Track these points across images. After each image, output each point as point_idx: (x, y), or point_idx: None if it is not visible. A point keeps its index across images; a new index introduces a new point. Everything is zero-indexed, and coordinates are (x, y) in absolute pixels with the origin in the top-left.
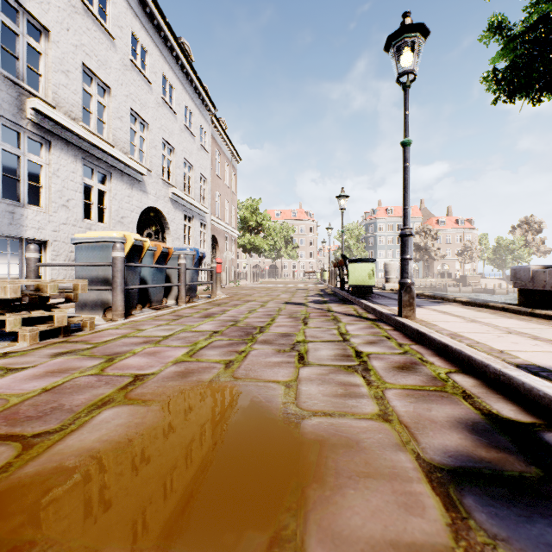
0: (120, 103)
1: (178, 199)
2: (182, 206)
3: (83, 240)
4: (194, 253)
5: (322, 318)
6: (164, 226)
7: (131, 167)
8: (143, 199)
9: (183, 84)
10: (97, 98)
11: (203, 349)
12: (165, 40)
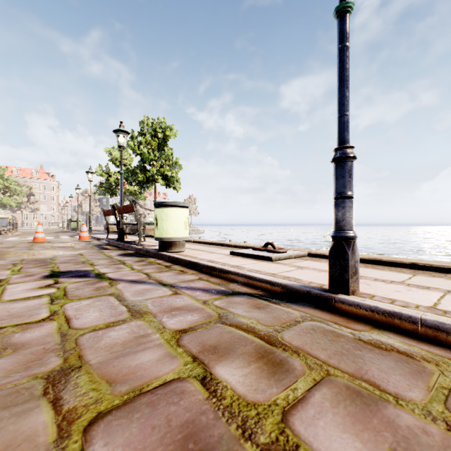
0: None
1: None
2: None
3: None
4: (14, 218)
5: (62, 233)
6: None
7: None
8: None
9: None
10: None
11: None
12: None
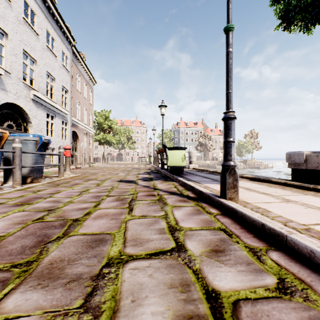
0: None
1: (40, 101)
2: (44, 107)
3: None
4: (37, 138)
5: (148, 199)
6: (26, 120)
7: None
8: (1, 95)
9: (45, 14)
10: None
11: None
12: None
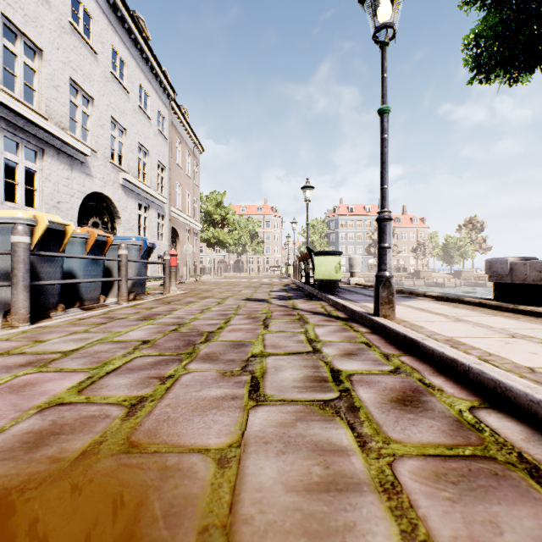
0: (55, 69)
1: (131, 186)
2: (136, 194)
3: None
4: (141, 243)
5: (286, 318)
6: (114, 215)
7: (70, 145)
8: (87, 183)
9: (137, 61)
10: (23, 60)
11: (109, 375)
12: (114, 8)
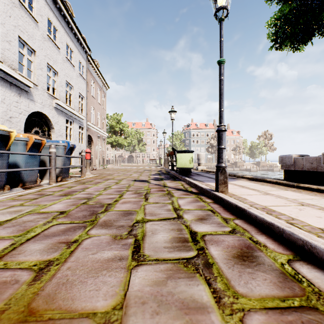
0: (8, 30)
1: (61, 108)
2: (64, 113)
3: None
4: (65, 144)
5: (159, 193)
6: (49, 126)
7: (18, 80)
8: (30, 105)
9: (65, 29)
10: None
11: (28, 242)
12: None
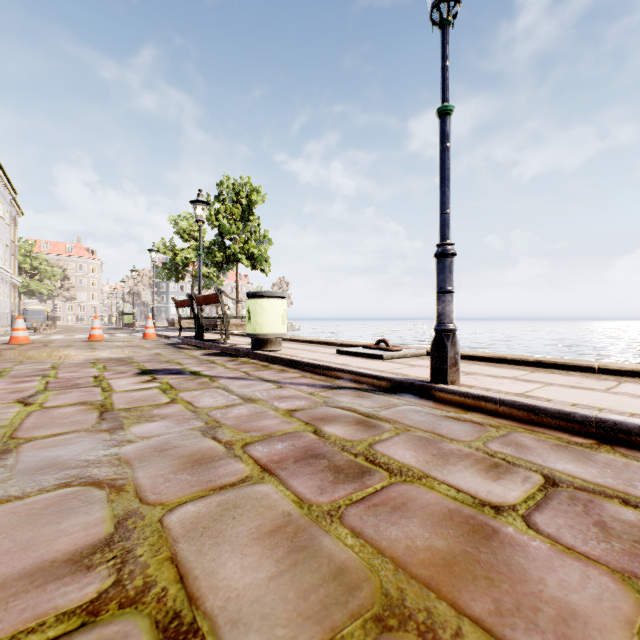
0: None
1: None
2: None
3: (32, 309)
4: (52, 310)
5: (114, 330)
6: None
7: None
8: None
9: (0, 189)
10: None
11: None
12: None
